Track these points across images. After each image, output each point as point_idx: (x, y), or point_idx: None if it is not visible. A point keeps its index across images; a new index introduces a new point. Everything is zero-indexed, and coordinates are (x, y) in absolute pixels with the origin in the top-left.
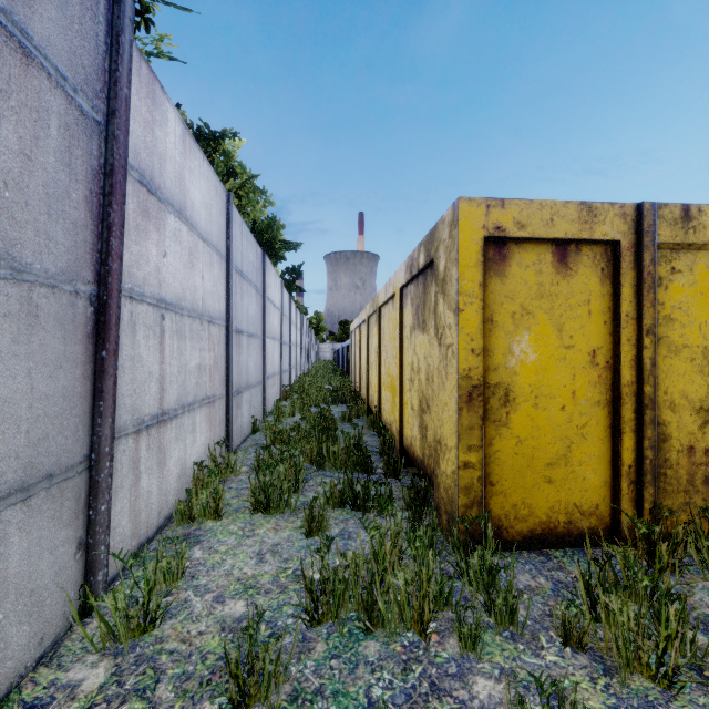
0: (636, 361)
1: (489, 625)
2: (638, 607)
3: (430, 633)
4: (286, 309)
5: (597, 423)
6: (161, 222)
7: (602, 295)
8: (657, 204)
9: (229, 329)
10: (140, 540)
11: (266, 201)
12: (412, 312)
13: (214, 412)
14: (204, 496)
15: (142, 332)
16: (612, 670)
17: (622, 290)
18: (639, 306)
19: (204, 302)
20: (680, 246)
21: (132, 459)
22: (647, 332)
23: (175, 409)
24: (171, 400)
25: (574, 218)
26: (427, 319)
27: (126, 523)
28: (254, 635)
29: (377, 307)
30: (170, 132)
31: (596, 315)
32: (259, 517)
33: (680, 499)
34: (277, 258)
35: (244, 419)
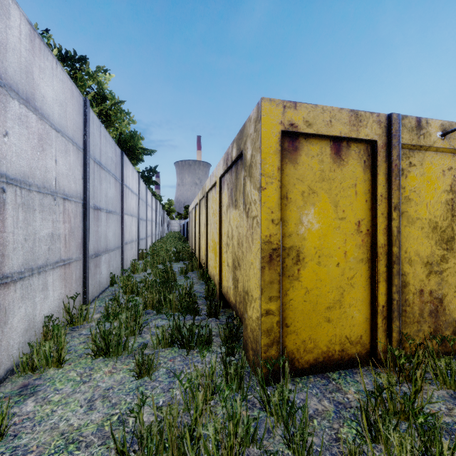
0: (387, 229)
1: None
2: (410, 436)
3: None
4: (143, 195)
5: (361, 275)
6: None
7: (364, 180)
8: (401, 115)
9: (86, 206)
10: None
11: (130, 119)
12: (228, 194)
13: (70, 272)
14: (46, 348)
15: None
16: None
17: (378, 177)
18: (389, 189)
19: (58, 182)
20: (415, 147)
21: None
22: (395, 208)
23: (20, 272)
24: (14, 265)
25: (346, 121)
26: (238, 198)
27: None
28: None
29: (205, 193)
30: (12, 26)
31: (360, 195)
32: (99, 361)
33: (415, 327)
34: (137, 160)
35: (102, 275)
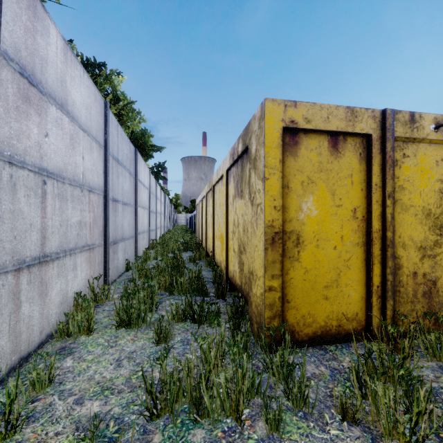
0: (381, 216)
1: (287, 407)
2: (394, 389)
3: (244, 420)
4: (153, 189)
5: (357, 258)
6: (42, 109)
7: (360, 171)
8: (395, 110)
9: (107, 197)
10: (20, 355)
11: (140, 118)
12: (234, 186)
13: (93, 256)
14: (79, 318)
15: (22, 192)
16: (377, 439)
17: (372, 168)
18: (384, 178)
19: (84, 176)
20: (409, 139)
21: (12, 291)
22: (389, 196)
23: (57, 253)
24: (52, 246)
25: (342, 117)
26: (243, 189)
27: (6, 343)
28: (103, 432)
29: (212, 186)
30: (51, 43)
31: (356, 184)
32: (122, 331)
33: (408, 307)
34: (148, 156)
35: (119, 261)
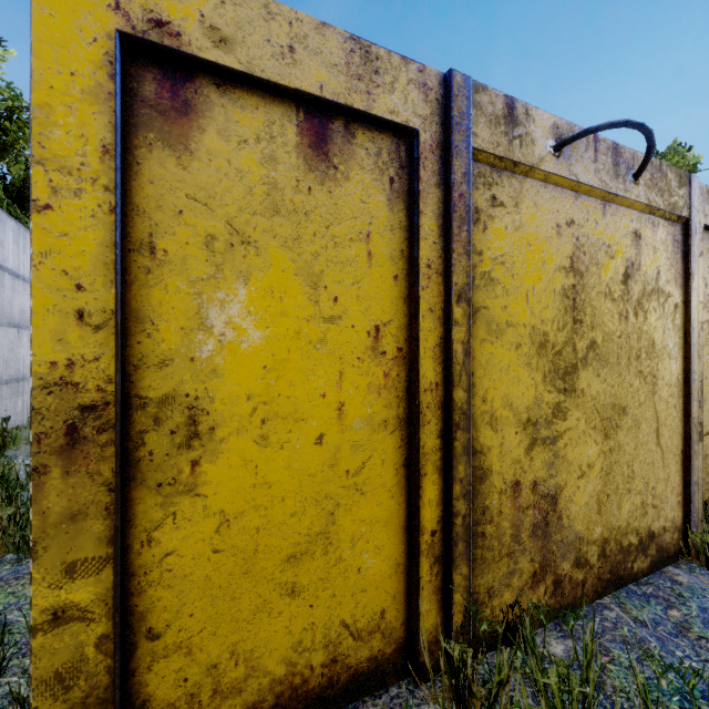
0: (443, 347)
1: None
2: None
3: None
4: None
5: (383, 461)
6: None
7: (391, 226)
8: (473, 82)
9: None
10: None
11: None
12: None
13: None
14: None
15: None
16: None
17: (421, 220)
18: (447, 251)
19: None
20: (503, 163)
21: None
22: (459, 297)
23: None
24: None
25: (338, 62)
26: None
27: None
28: None
29: None
30: None
31: (381, 261)
32: None
33: (503, 568)
34: None
35: None
